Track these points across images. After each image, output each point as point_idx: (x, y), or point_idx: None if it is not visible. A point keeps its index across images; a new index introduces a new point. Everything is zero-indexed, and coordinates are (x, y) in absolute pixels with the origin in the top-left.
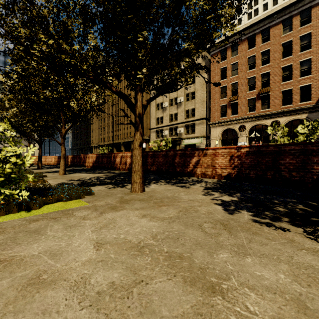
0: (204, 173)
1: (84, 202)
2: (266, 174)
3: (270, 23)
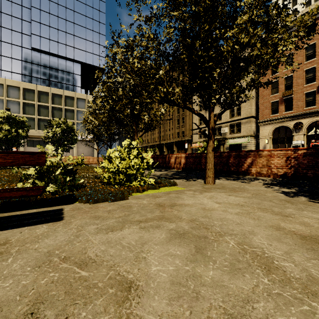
0: (259, 172)
1: (181, 187)
2: None
3: None
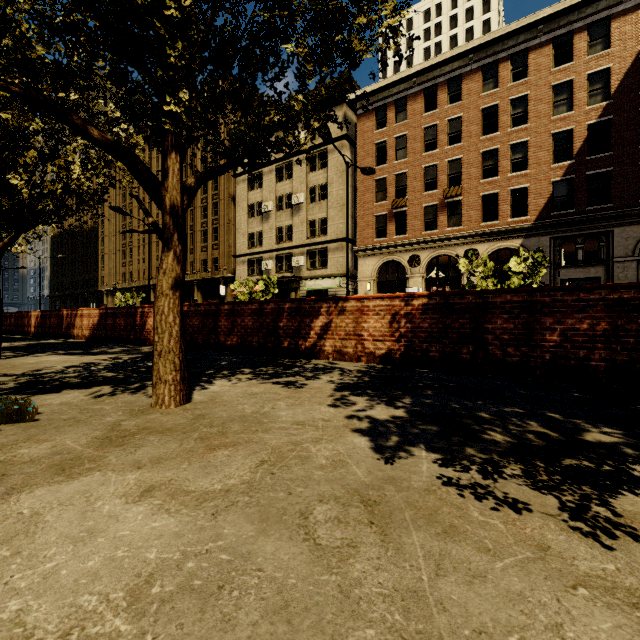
0: (340, 351)
1: None
2: (460, 352)
3: (463, 68)
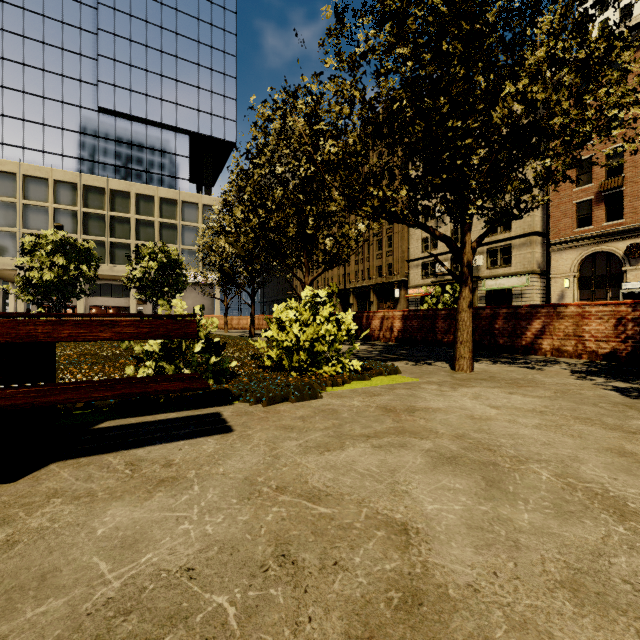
0: (558, 349)
1: (411, 377)
2: None
3: None
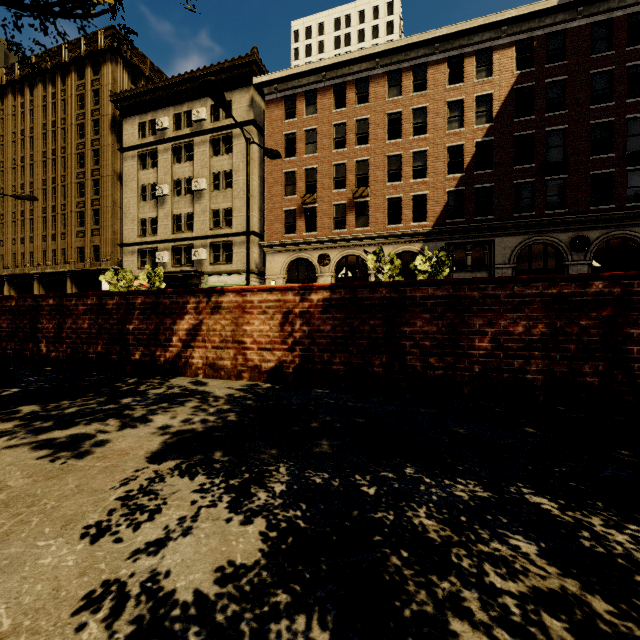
0: (214, 364)
1: None
2: (371, 364)
3: (370, 70)
